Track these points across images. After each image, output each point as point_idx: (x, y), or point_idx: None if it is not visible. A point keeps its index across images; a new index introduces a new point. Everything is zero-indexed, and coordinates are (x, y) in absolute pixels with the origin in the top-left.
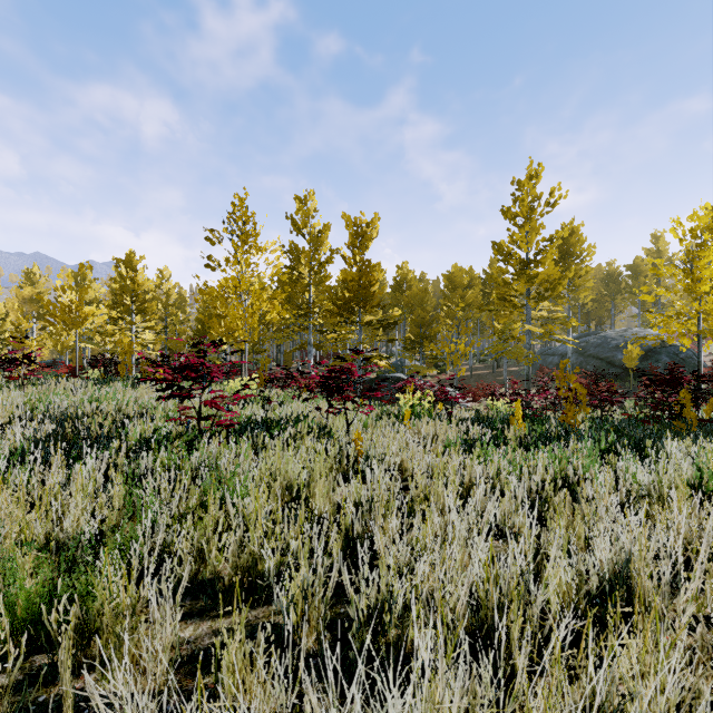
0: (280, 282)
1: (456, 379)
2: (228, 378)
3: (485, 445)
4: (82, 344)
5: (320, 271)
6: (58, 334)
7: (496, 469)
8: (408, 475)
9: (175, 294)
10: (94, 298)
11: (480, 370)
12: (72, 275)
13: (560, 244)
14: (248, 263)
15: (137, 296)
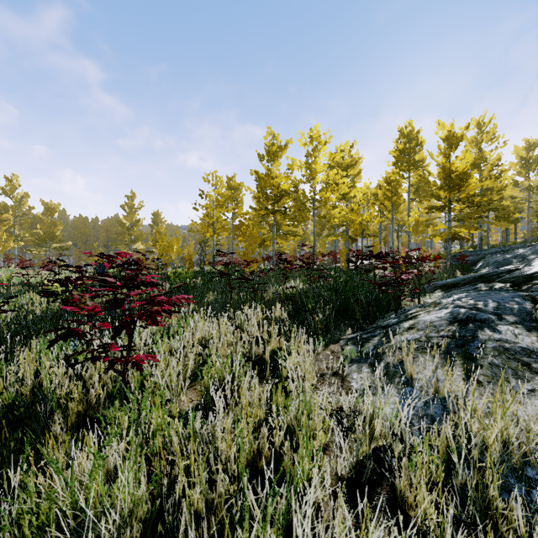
0: None
1: None
2: None
3: None
4: None
5: (23, 219)
6: None
7: None
8: None
9: None
10: None
11: None
12: None
13: (153, 219)
14: None
15: None
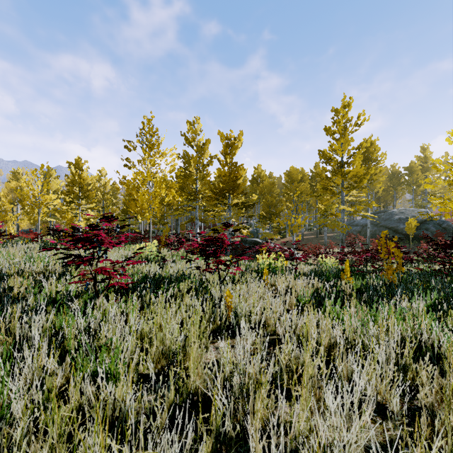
0: (177, 177)
1: (293, 241)
2: (141, 241)
3: (333, 302)
4: (48, 219)
5: (203, 170)
6: (31, 212)
7: (352, 331)
8: (270, 329)
9: (109, 186)
10: (57, 188)
11: (308, 235)
12: (43, 174)
13: (363, 152)
14: (153, 163)
15: (82, 187)
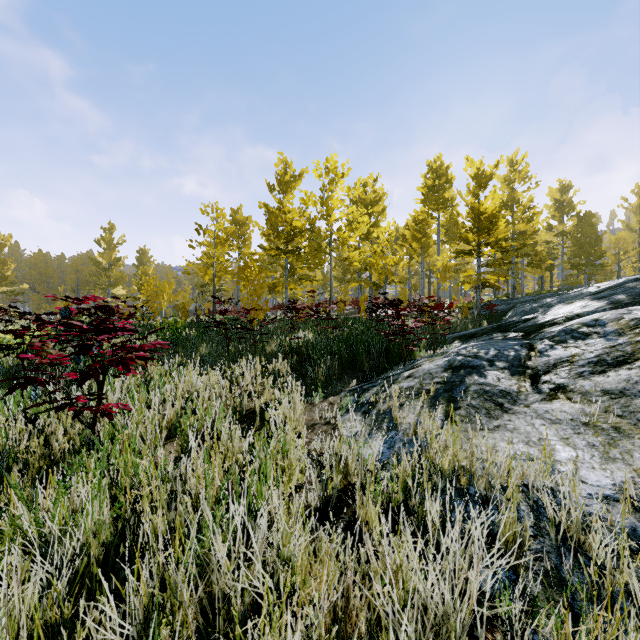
0: None
1: None
2: None
3: None
4: None
5: None
6: None
7: None
8: None
9: None
10: None
11: None
12: None
13: (139, 257)
14: None
15: None
